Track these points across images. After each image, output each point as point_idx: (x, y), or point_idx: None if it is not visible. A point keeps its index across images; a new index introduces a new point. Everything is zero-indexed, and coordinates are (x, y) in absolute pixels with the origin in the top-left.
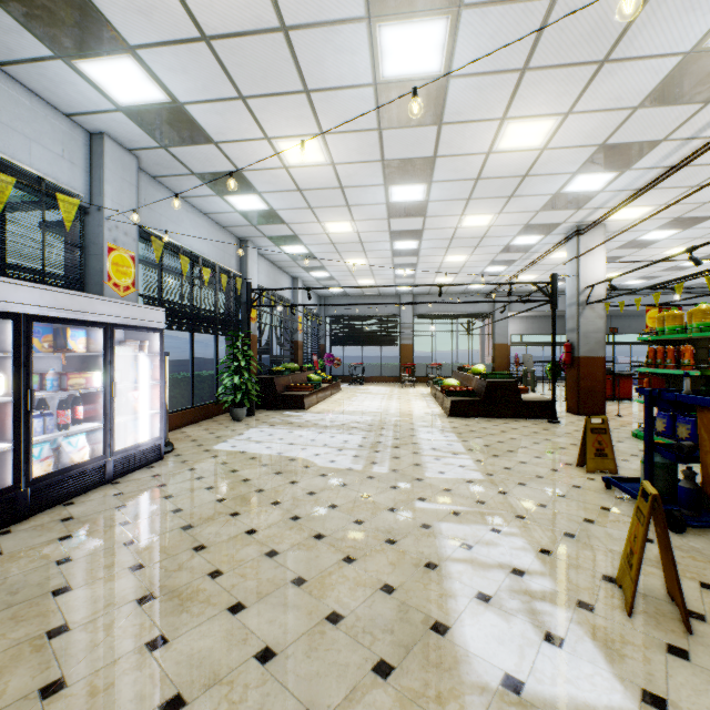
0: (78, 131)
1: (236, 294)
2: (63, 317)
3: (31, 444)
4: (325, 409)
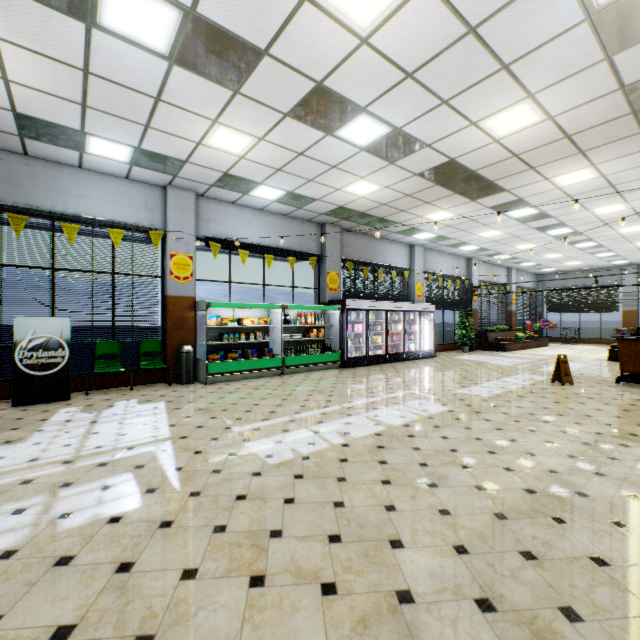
0: (407, 246)
1: (465, 288)
2: (410, 310)
3: (405, 343)
4: (519, 352)
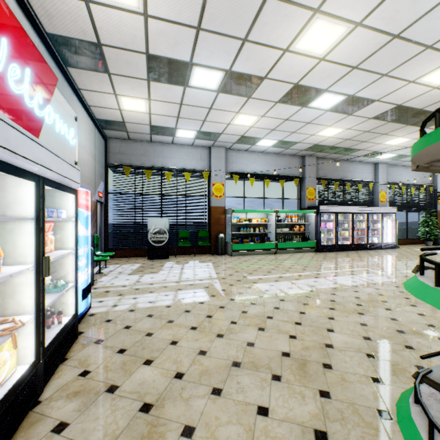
0: (371, 165)
1: (430, 193)
2: (373, 212)
3: (368, 236)
4: None
